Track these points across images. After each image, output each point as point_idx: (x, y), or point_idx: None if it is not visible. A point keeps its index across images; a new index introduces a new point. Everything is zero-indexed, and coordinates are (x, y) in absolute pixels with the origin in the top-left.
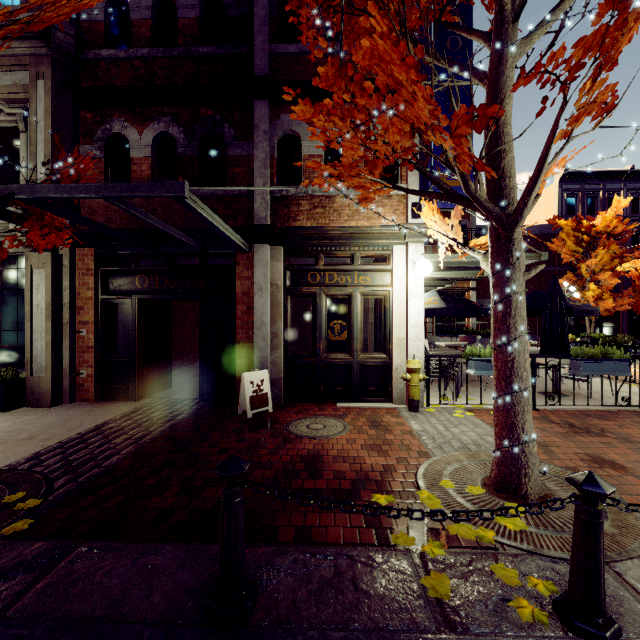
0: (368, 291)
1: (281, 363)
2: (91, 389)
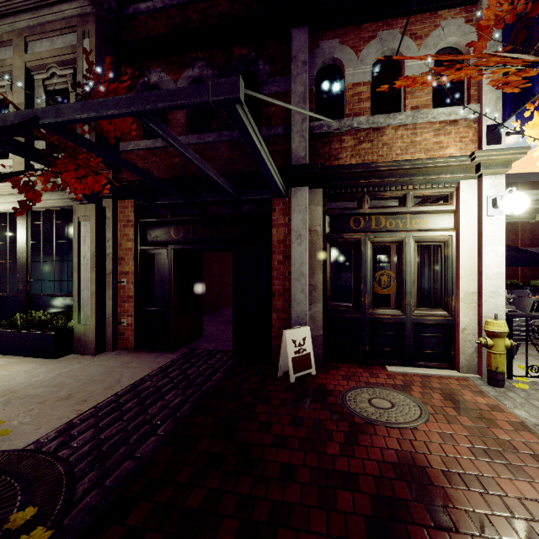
0: (424, 236)
1: (321, 318)
2: (131, 338)
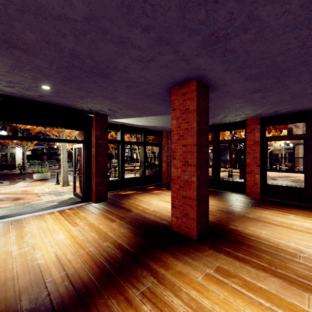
0: (11, 152)
1: None
2: None
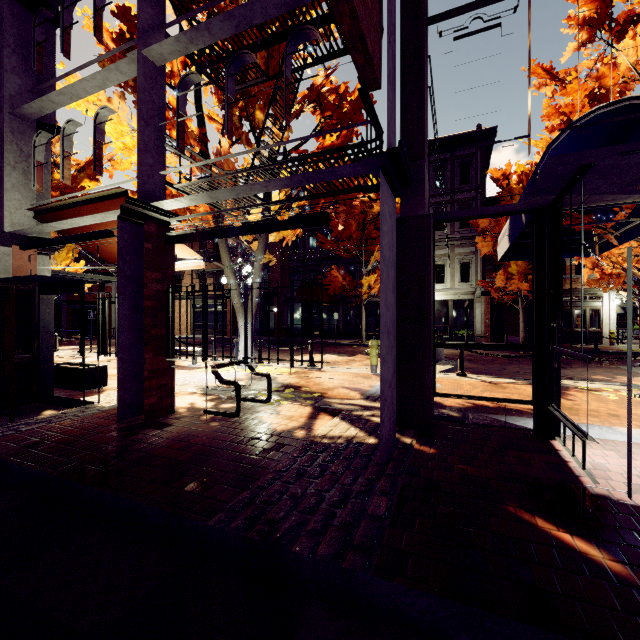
0: (592, 308)
1: None
2: (489, 338)
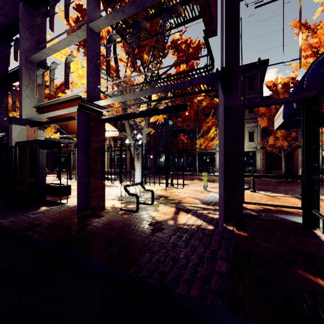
0: (323, 155)
1: None
2: (264, 172)
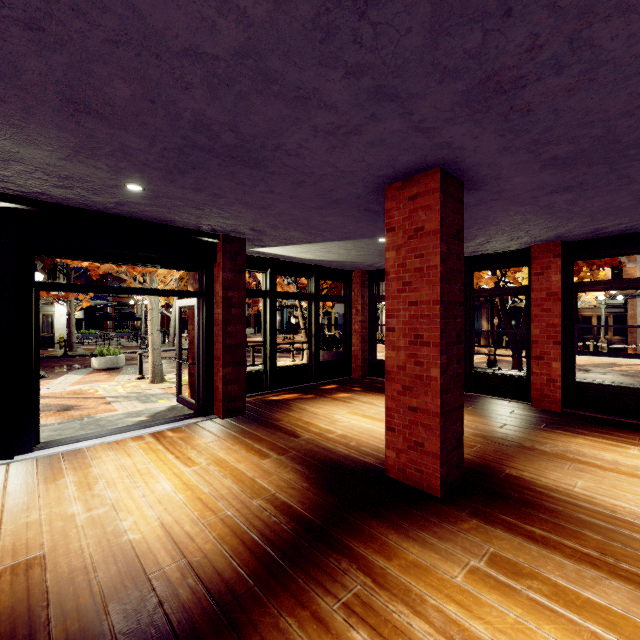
0: (45, 313)
1: None
2: None
